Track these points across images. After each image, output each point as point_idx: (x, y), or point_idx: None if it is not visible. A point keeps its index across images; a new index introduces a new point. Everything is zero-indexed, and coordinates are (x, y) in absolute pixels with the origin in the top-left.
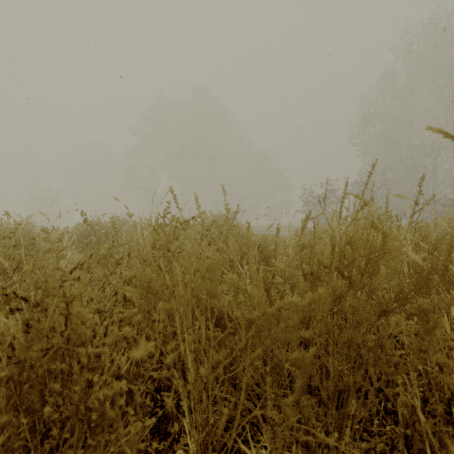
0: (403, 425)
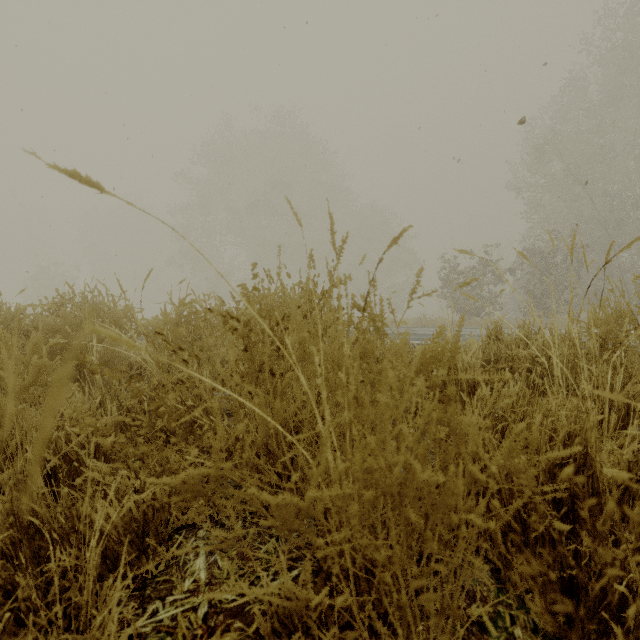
0: None
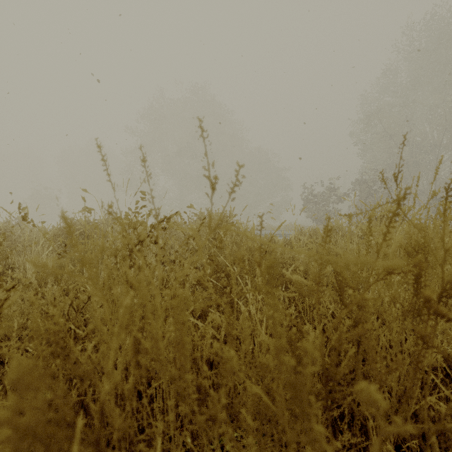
0: None
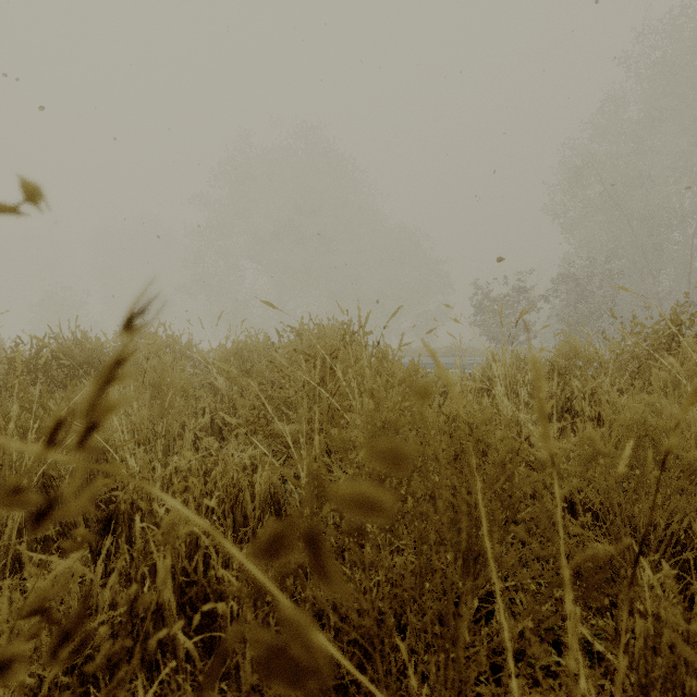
0: None
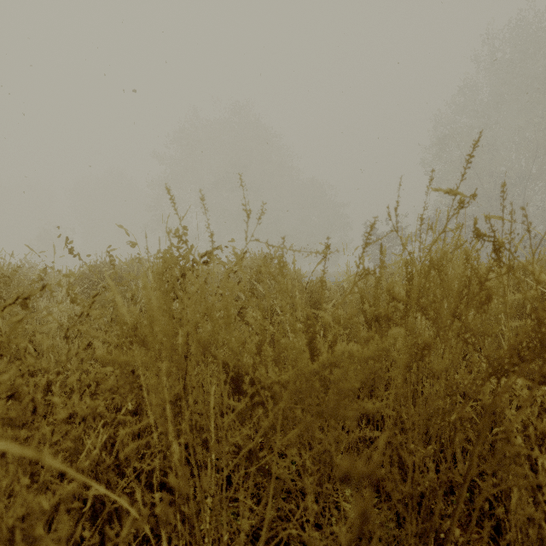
0: (517, 543)
